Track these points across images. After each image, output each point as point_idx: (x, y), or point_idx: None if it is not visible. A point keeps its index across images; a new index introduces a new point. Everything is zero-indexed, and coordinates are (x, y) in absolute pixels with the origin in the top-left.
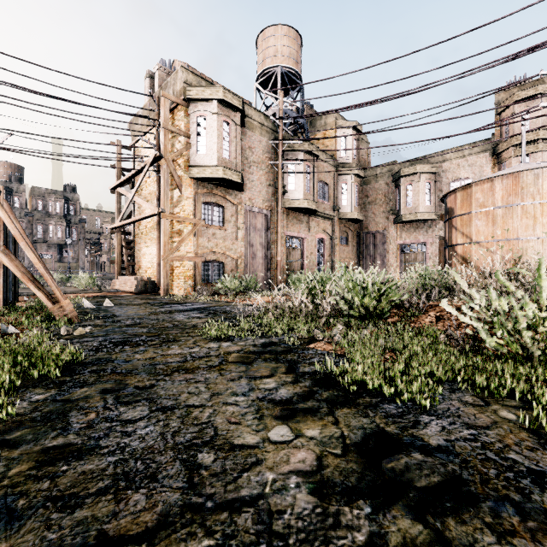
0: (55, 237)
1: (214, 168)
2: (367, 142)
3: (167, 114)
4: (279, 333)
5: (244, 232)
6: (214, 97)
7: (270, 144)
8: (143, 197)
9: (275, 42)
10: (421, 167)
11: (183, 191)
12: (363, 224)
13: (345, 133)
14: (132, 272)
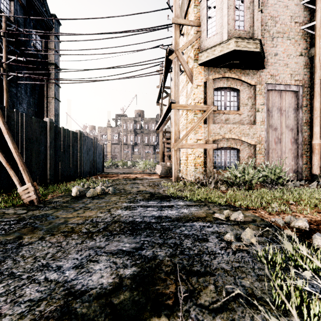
0: (152, 142)
1: (225, 44)
2: None
3: (177, 10)
4: None
5: (265, 114)
6: None
7: (301, 6)
8: None
9: None
10: None
11: (193, 80)
12: None
13: None
14: (169, 159)
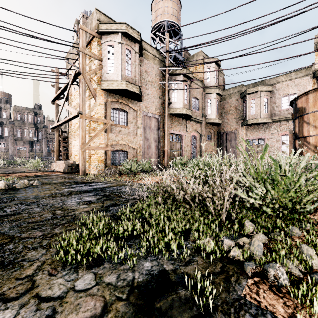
0: (28, 136)
1: (119, 82)
2: (223, 73)
3: (84, 42)
4: (172, 248)
5: (142, 130)
6: (119, 31)
7: (160, 70)
8: (72, 107)
9: (163, 5)
10: (261, 88)
11: (97, 99)
12: (221, 126)
13: (210, 66)
14: (66, 158)
